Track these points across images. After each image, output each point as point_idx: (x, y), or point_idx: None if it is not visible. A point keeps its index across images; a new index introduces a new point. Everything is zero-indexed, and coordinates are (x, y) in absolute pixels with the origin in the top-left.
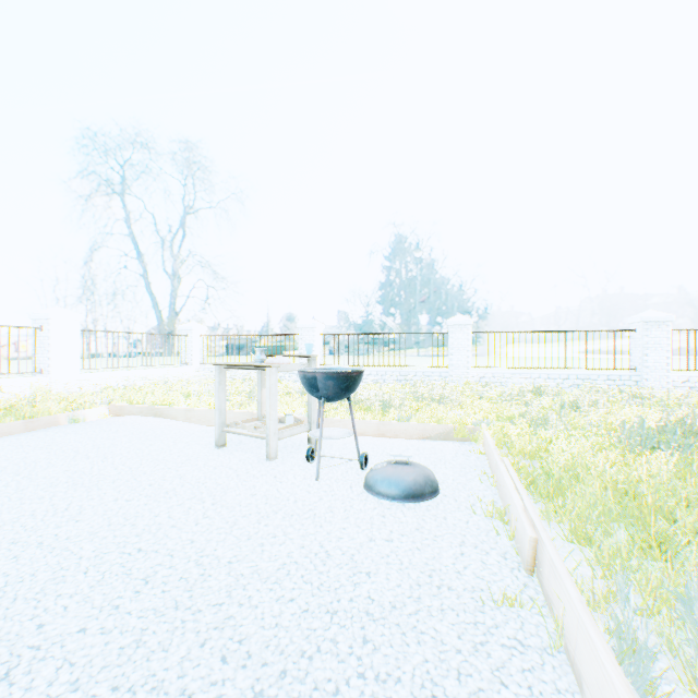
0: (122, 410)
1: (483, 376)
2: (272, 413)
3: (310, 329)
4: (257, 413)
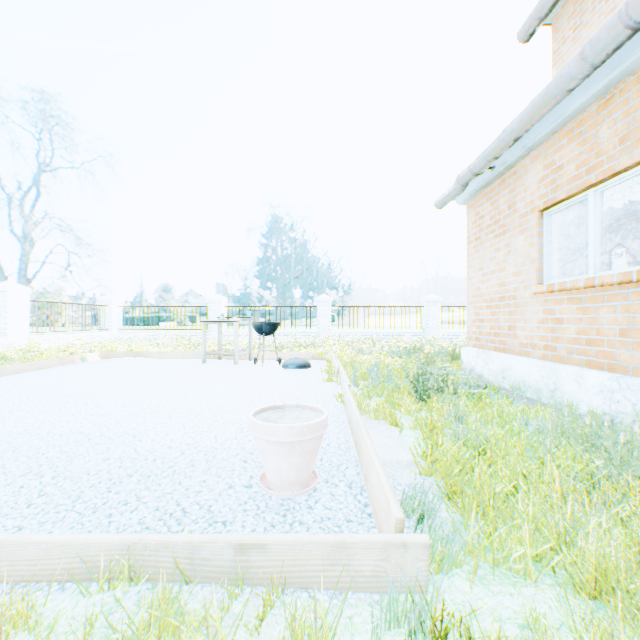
0: (111, 355)
1: (339, 335)
2: (237, 343)
3: (217, 302)
4: (219, 348)
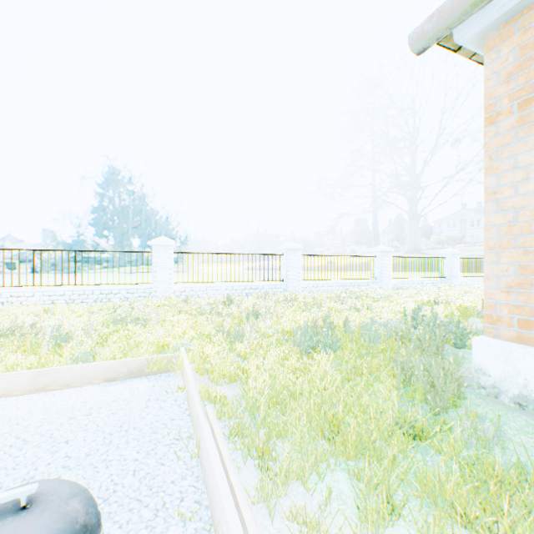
0: None
1: (185, 290)
2: None
3: None
4: None
